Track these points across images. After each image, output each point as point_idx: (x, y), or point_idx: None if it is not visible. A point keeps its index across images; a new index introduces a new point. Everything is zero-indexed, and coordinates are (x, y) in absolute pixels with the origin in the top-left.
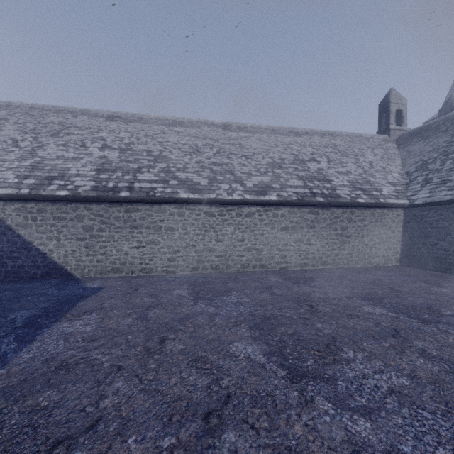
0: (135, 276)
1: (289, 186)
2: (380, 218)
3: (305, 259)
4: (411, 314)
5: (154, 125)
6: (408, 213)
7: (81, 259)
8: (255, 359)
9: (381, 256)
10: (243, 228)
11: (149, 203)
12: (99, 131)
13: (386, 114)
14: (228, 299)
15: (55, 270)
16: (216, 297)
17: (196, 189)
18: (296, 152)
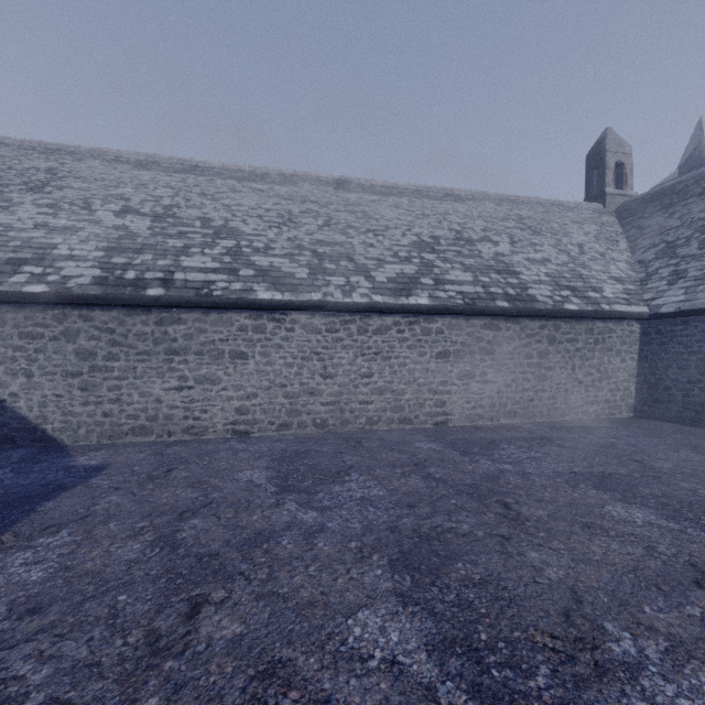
0: (174, 441)
1: (450, 282)
2: (602, 337)
3: (477, 407)
4: (704, 523)
5: (218, 179)
6: (647, 328)
7: (72, 412)
8: (408, 667)
9: (605, 401)
10: (371, 353)
11: (201, 309)
12: (119, 185)
13: (600, 170)
14: (344, 489)
15: (23, 432)
16: (321, 486)
17: (286, 284)
18: (457, 226)
